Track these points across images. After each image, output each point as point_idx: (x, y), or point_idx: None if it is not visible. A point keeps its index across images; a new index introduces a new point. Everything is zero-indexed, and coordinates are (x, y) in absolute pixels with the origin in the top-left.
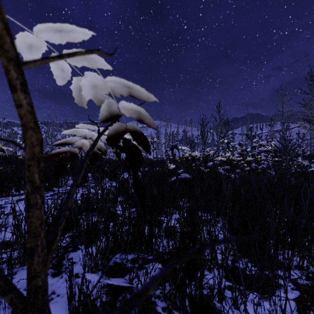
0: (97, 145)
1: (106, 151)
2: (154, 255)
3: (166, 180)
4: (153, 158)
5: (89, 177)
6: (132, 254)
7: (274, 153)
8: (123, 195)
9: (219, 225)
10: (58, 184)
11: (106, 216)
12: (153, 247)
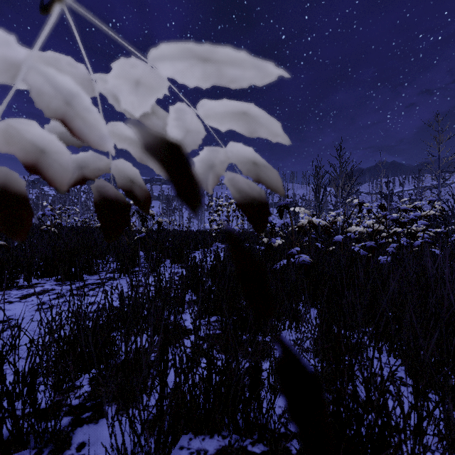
0: (118, 177)
1: (148, 197)
2: (266, 444)
3: (265, 264)
4: (238, 228)
5: (141, 257)
6: (216, 438)
7: (427, 221)
8: (195, 290)
9: (384, 360)
10: (91, 269)
11: (162, 341)
12: (261, 416)
